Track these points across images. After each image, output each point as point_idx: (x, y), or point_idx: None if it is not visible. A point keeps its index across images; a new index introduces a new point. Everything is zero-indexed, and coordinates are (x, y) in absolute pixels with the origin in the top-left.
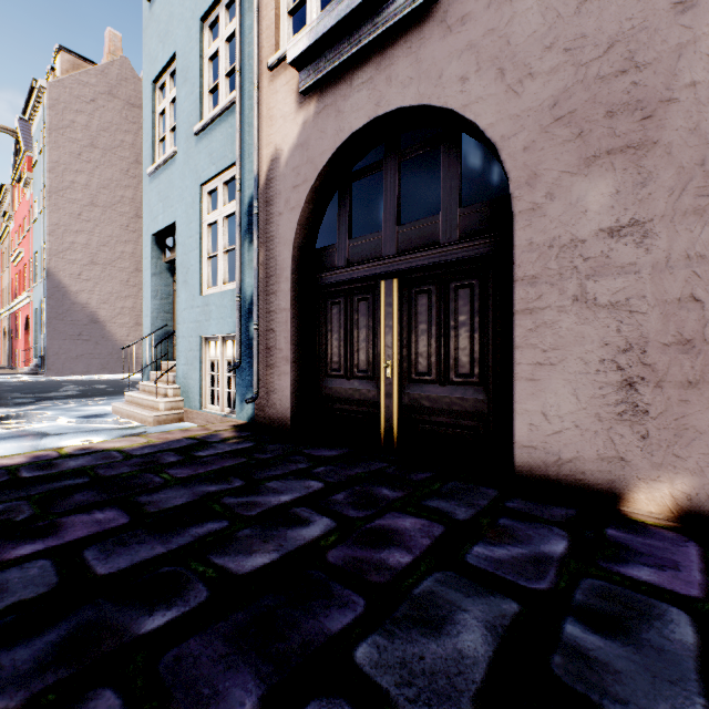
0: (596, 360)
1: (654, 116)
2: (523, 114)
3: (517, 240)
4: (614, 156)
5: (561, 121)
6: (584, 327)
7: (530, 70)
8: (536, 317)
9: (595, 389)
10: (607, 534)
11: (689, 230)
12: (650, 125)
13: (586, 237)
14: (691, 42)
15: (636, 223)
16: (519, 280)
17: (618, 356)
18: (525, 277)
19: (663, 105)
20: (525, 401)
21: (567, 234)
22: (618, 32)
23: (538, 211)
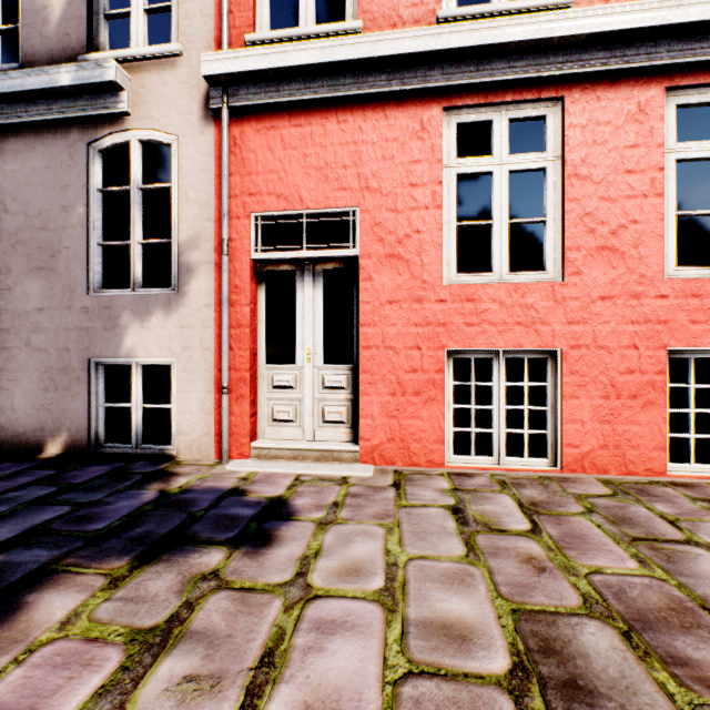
0: (35, 377)
1: (55, 257)
2: (3, 232)
3: (1, 306)
4: (41, 271)
5: (20, 243)
6: (30, 359)
7: (6, 207)
8: (9, 352)
9: (34, 393)
10: (0, 465)
11: (67, 316)
12: (54, 261)
13: (31, 311)
14: (67, 227)
15: (49, 308)
16: (1, 330)
17: (43, 375)
18: (4, 328)
19: (58, 253)
20: (4, 402)
21: (23, 307)
22: (43, 208)
23: (11, 291)
